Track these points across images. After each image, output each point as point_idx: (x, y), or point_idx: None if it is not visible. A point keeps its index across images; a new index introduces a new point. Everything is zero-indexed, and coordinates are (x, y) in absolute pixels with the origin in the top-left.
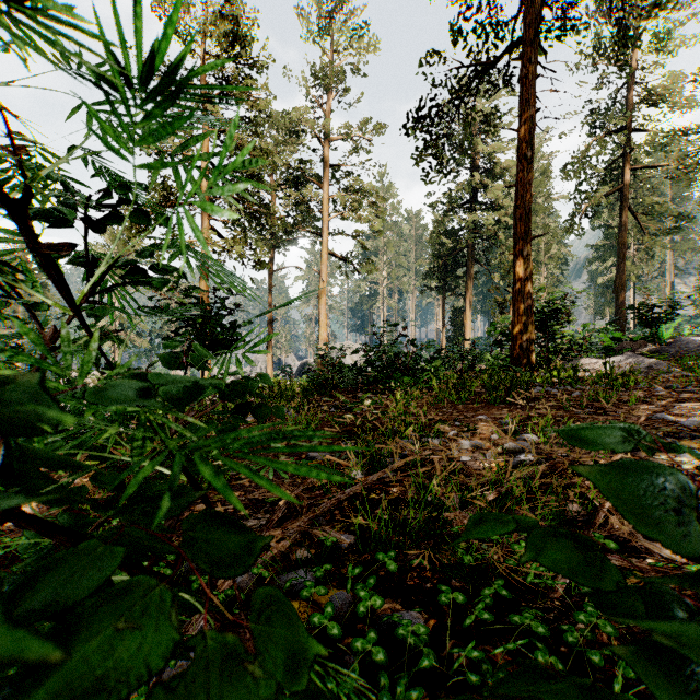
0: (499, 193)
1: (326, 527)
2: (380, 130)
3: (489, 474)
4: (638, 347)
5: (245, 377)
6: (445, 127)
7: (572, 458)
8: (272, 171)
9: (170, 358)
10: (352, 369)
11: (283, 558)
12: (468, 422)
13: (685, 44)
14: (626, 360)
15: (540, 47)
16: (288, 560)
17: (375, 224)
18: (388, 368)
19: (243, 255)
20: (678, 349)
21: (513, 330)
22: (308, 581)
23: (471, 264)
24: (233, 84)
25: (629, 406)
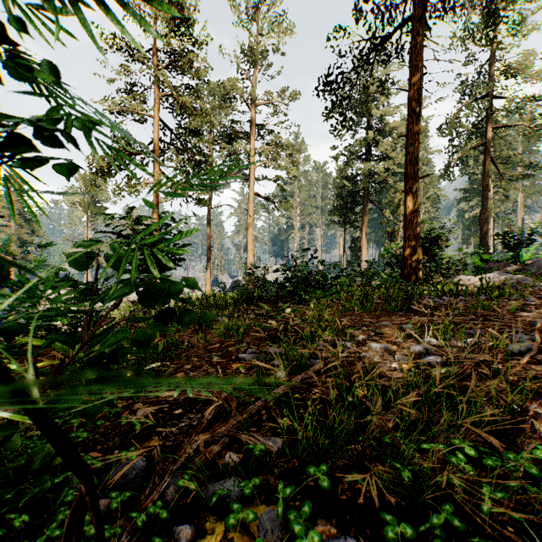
0: (388, 147)
1: (254, 429)
2: (295, 97)
3: (401, 374)
4: (502, 267)
5: (162, 278)
6: (348, 90)
7: (479, 361)
8: (210, 130)
9: (80, 257)
10: (274, 284)
11: (211, 464)
12: (374, 327)
13: (535, 29)
14: (495, 277)
15: (426, 24)
16: (216, 467)
17: (291, 171)
18: (303, 283)
19: (186, 194)
20: (536, 268)
21: (404, 253)
22: (235, 503)
23: (366, 203)
24: (178, 57)
25: (512, 313)
